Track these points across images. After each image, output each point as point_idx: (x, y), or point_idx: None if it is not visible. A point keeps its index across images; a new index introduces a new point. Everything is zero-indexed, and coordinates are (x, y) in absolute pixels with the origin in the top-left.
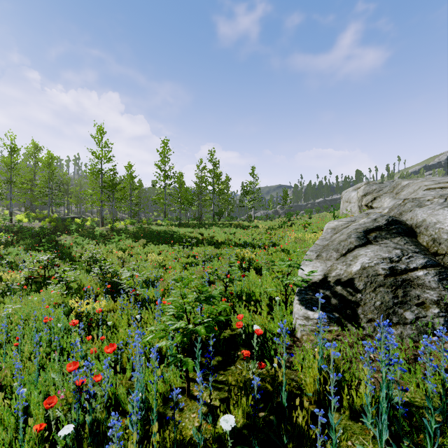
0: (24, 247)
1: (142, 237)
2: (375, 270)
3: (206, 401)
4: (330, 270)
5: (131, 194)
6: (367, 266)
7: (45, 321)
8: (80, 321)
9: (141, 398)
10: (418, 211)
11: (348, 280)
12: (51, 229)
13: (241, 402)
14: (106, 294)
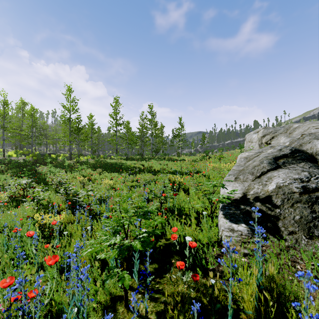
0: (11, 174)
1: (99, 167)
2: (290, 188)
3: (142, 314)
4: (248, 189)
5: (92, 137)
6: (282, 185)
7: (14, 231)
8: (42, 231)
9: (76, 314)
10: (317, 142)
11: (266, 197)
12: (33, 162)
13: (177, 318)
14: (68, 209)
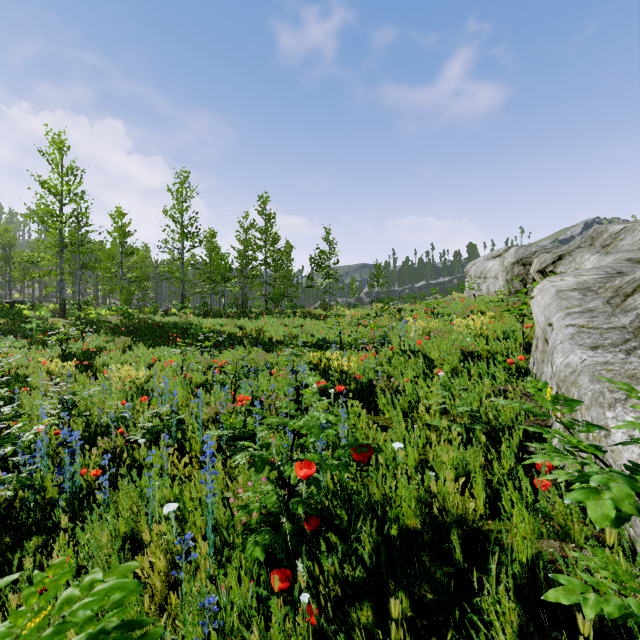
0: None
1: (128, 334)
2: None
3: None
4: None
5: (121, 263)
6: None
7: None
8: None
9: None
10: None
11: None
12: None
13: None
14: None
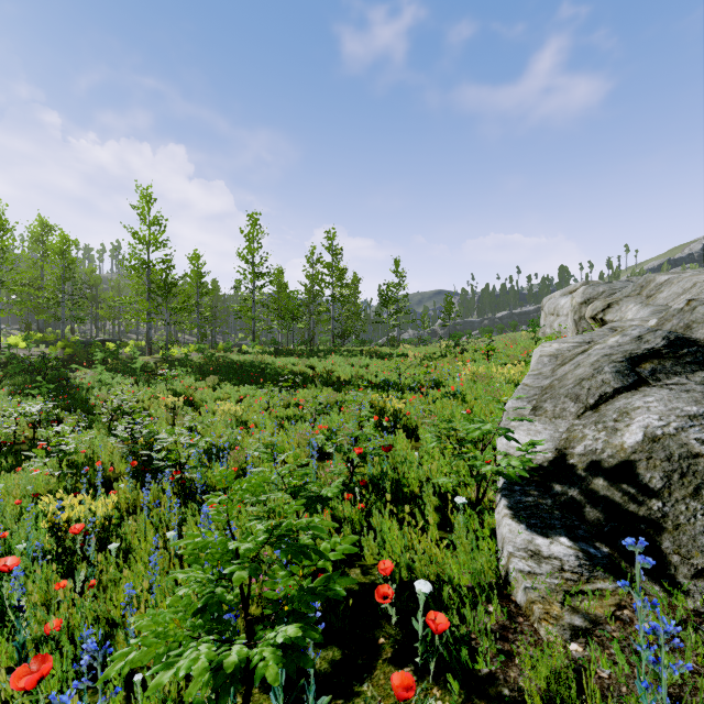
0: (9, 389)
1: (213, 373)
2: (683, 444)
3: None
4: (568, 440)
5: (198, 303)
6: (661, 434)
7: None
8: (58, 541)
9: None
10: None
11: (620, 465)
12: (65, 359)
13: None
14: (133, 476)
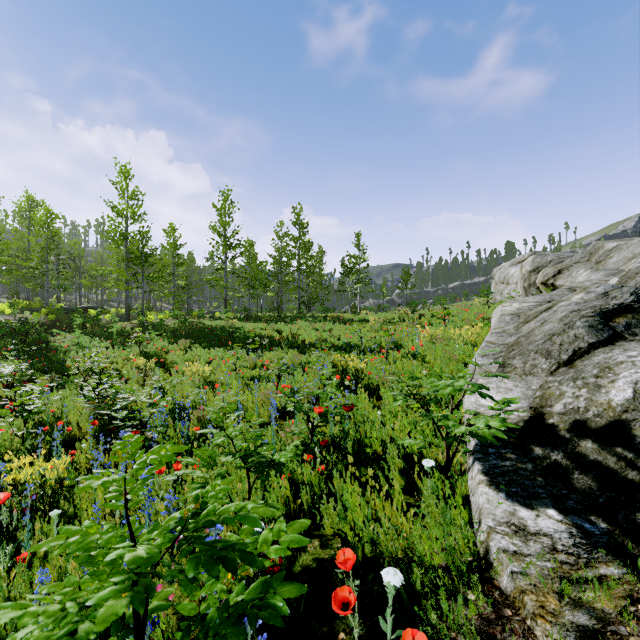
0: None
1: (185, 337)
2: None
3: None
4: (544, 398)
5: (174, 273)
6: None
7: None
8: (0, 506)
9: None
10: None
11: (611, 425)
12: (48, 324)
13: None
14: (97, 435)
